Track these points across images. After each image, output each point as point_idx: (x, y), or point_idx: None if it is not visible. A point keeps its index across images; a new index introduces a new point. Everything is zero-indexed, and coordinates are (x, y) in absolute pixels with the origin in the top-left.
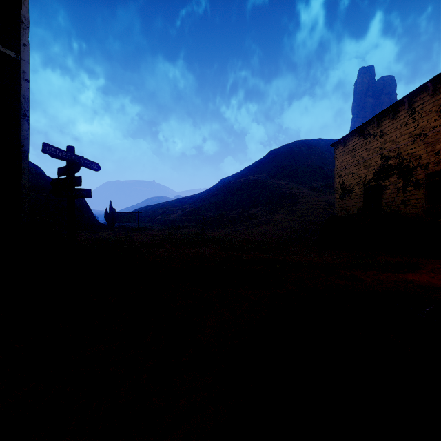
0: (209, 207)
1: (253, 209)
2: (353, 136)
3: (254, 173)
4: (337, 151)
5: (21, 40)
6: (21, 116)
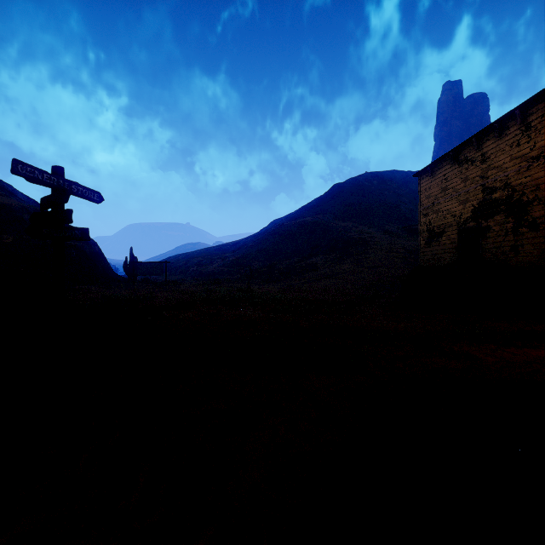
0: (256, 256)
1: (313, 258)
2: (443, 162)
3: (313, 213)
4: (423, 183)
5: None
6: None
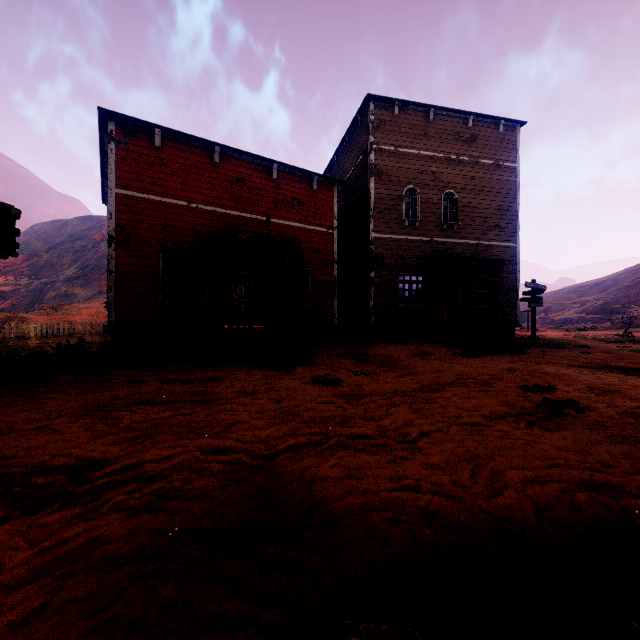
0: (636, 299)
1: None
2: None
3: None
4: None
5: (517, 236)
6: (517, 272)
